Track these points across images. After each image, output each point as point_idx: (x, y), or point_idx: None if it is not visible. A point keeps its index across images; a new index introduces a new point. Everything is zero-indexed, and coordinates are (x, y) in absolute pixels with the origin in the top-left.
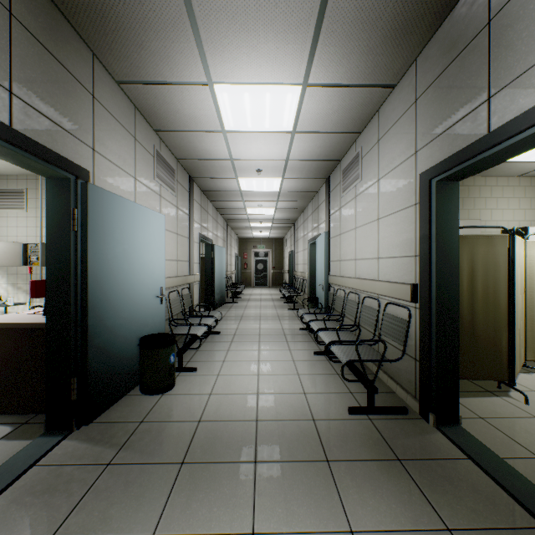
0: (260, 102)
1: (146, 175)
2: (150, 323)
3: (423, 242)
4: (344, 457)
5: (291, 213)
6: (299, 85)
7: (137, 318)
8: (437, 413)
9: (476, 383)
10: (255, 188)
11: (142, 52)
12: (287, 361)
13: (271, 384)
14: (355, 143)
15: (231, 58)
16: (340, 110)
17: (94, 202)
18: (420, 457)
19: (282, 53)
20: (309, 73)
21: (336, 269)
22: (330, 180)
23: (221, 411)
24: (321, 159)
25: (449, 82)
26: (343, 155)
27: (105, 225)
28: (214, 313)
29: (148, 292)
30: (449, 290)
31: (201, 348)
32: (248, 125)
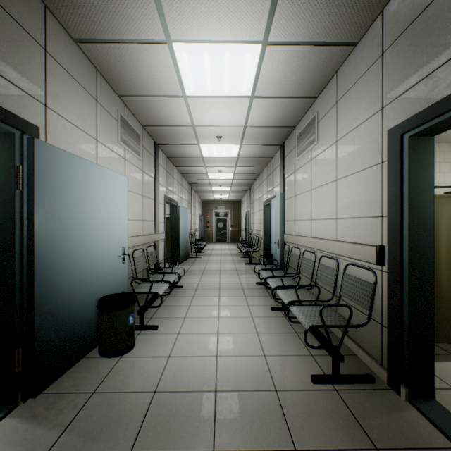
0: (219, 63)
1: (109, 138)
2: (111, 283)
3: (392, 201)
4: (314, 445)
5: (247, 178)
6: (259, 44)
7: (96, 279)
8: (410, 386)
9: (436, 344)
10: (215, 154)
11: (95, 3)
12: (245, 318)
13: (230, 344)
14: (311, 108)
15: (189, 9)
16: (299, 72)
17: (43, 160)
18: (401, 446)
19: (243, 3)
20: (270, 29)
21: (291, 228)
22: (285, 146)
23: (178, 379)
24: (277, 125)
25: (427, 25)
26: (298, 121)
27: (57, 184)
28: (177, 269)
29: (109, 253)
30: (423, 253)
31: (164, 303)
32: (208, 90)
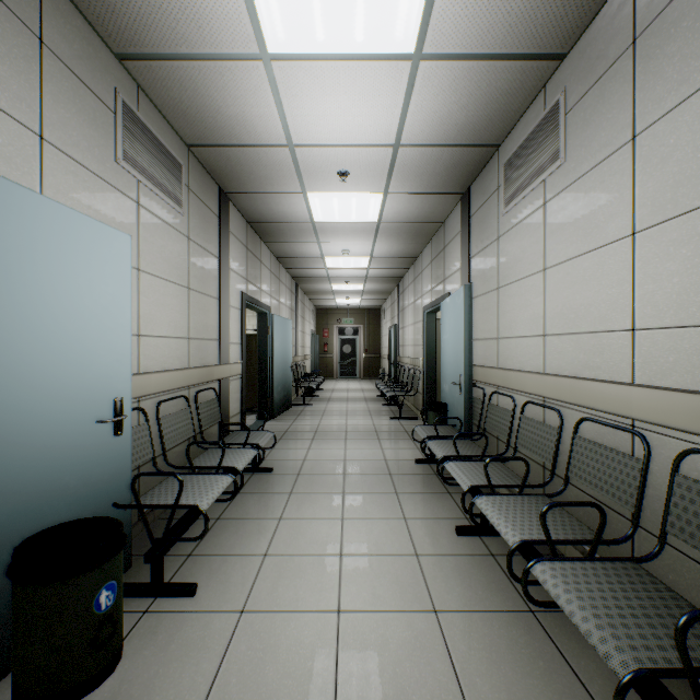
0: None
1: (88, 146)
2: (76, 489)
3: None
4: None
5: (394, 266)
6: None
7: (14, 489)
8: None
9: None
10: (337, 216)
11: None
12: (402, 557)
13: (370, 656)
14: (544, 90)
15: None
16: None
17: None
18: None
19: None
20: None
21: (487, 354)
22: (472, 193)
23: None
24: (462, 141)
25: None
26: (507, 131)
27: None
28: (260, 435)
29: (65, 415)
30: None
31: (227, 511)
32: (317, 34)
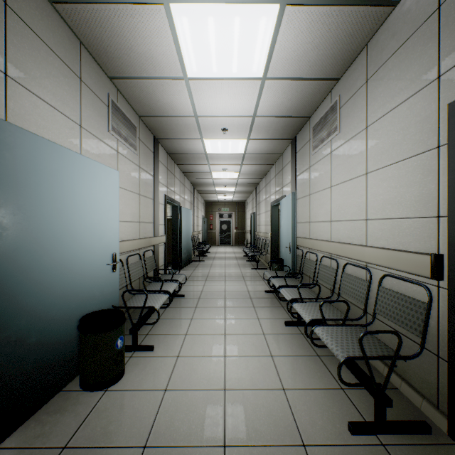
0: (227, 32)
1: (98, 126)
2: (98, 296)
3: None
4: None
5: (254, 177)
6: (277, 3)
7: (77, 293)
8: None
9: None
10: (220, 150)
11: None
12: (256, 335)
13: (240, 372)
14: (331, 93)
15: None
16: (321, 45)
17: None
18: None
19: None
20: None
21: (304, 231)
22: (297, 140)
23: (176, 425)
24: (290, 115)
25: None
26: (314, 110)
27: (20, 175)
28: (178, 276)
29: (94, 260)
30: None
31: (162, 315)
32: (213, 69)
